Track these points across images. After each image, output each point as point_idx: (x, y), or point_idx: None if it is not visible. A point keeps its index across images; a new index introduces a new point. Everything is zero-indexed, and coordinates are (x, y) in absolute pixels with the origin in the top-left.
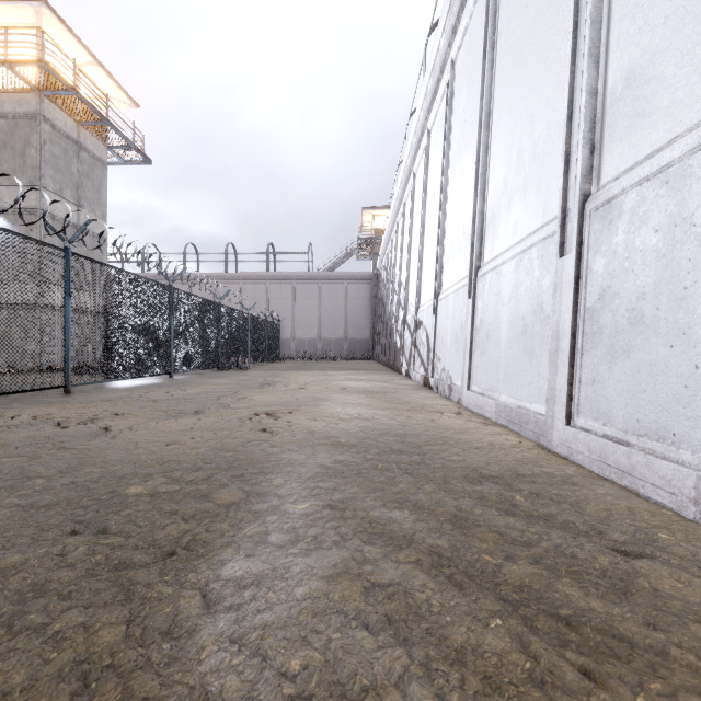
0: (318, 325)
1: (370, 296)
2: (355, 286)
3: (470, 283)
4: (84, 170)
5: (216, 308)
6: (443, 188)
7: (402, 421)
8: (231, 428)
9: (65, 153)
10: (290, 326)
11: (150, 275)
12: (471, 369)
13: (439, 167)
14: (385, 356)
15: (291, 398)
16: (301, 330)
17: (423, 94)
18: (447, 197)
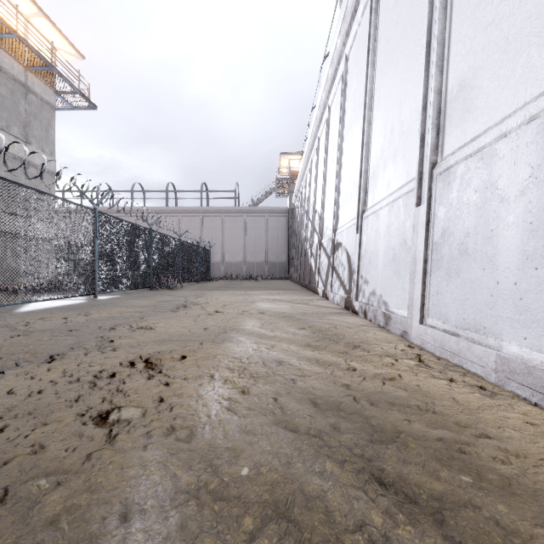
0: (243, 251)
1: (287, 226)
2: (274, 218)
3: (419, 186)
4: (32, 111)
5: (147, 233)
6: (368, 98)
7: (347, 382)
8: (51, 411)
9: (12, 94)
10: (220, 252)
11: (103, 209)
12: (425, 296)
13: (361, 82)
14: (300, 277)
15: (199, 327)
16: (229, 255)
17: (341, 17)
18: (373, 107)
